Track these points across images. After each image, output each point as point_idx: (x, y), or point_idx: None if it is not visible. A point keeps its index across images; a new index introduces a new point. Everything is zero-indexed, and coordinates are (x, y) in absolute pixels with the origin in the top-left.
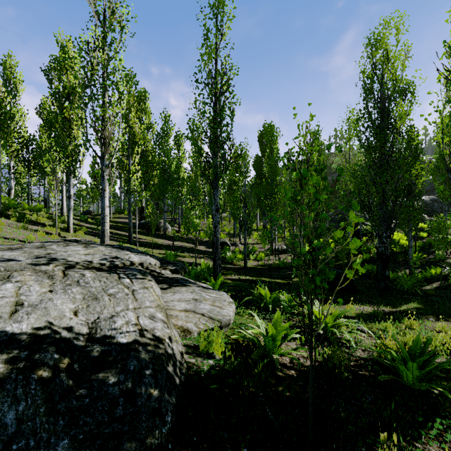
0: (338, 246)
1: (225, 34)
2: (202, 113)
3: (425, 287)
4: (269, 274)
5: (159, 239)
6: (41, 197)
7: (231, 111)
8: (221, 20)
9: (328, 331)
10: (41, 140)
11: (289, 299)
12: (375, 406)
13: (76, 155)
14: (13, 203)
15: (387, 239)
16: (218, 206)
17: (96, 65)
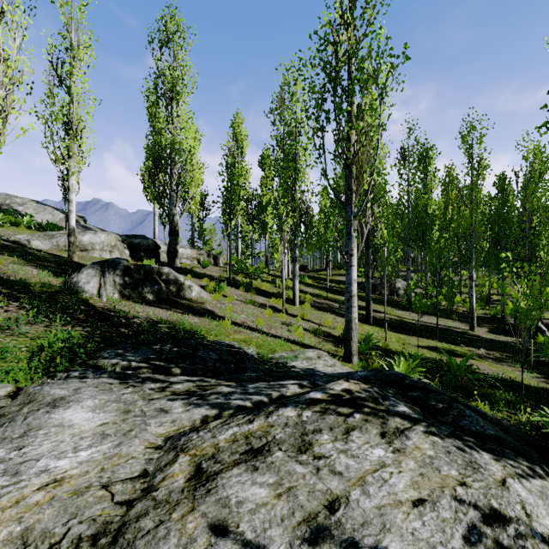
0: None
1: None
2: None
3: None
4: None
5: (403, 313)
6: (261, 253)
7: None
8: None
9: None
10: (263, 193)
11: None
12: None
13: (302, 204)
14: (240, 266)
15: None
16: None
17: (342, 56)
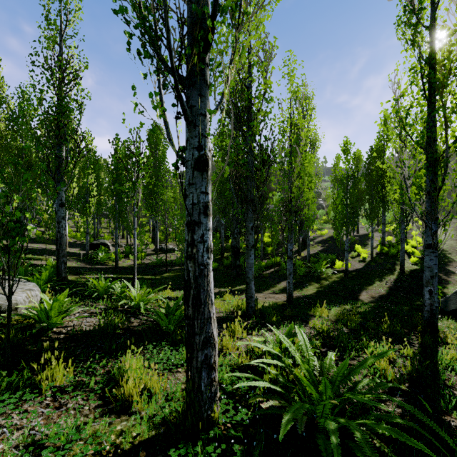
0: (219, 245)
1: (72, 23)
2: (38, 99)
3: (265, 272)
4: (141, 272)
5: None
6: None
7: (79, 104)
8: (65, 7)
9: (135, 305)
10: None
11: (121, 286)
12: (118, 345)
13: None
14: None
15: (238, 235)
16: (63, 200)
17: None
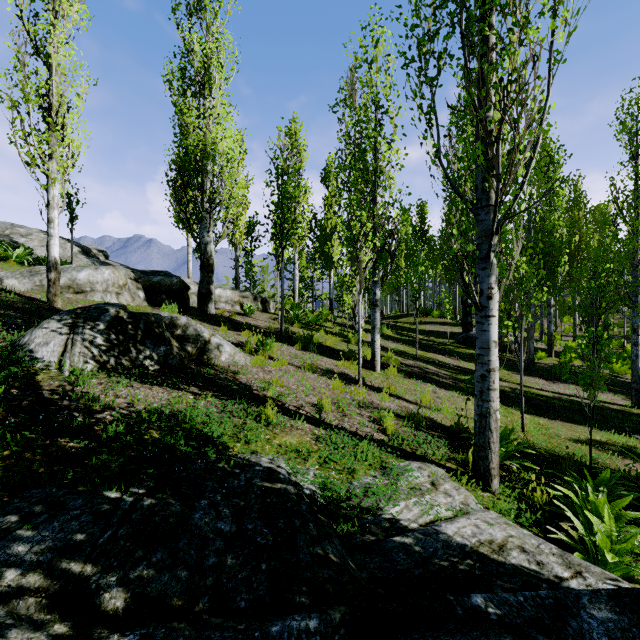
0: None
1: None
2: None
3: None
4: None
5: (526, 378)
6: (324, 295)
7: None
8: None
9: None
10: (327, 217)
11: None
12: None
13: (385, 223)
14: (297, 313)
15: None
16: None
17: None
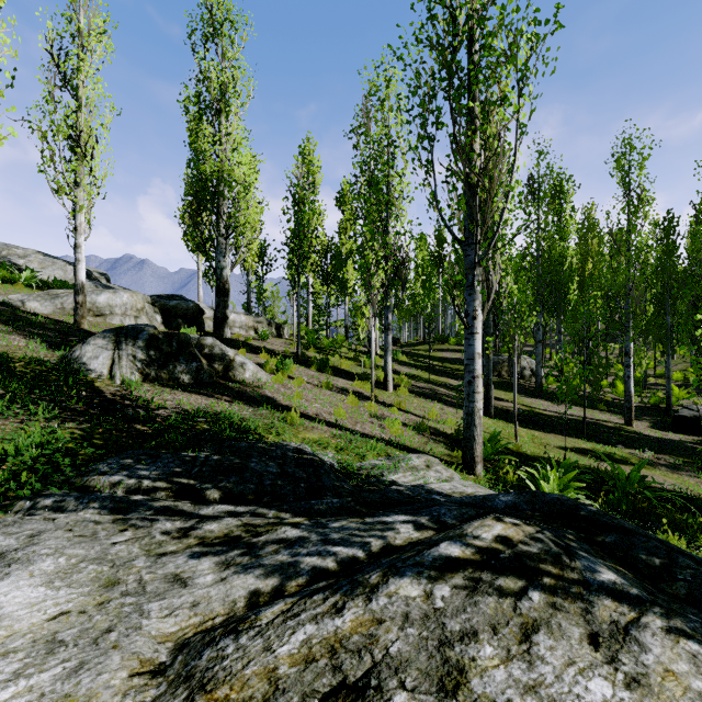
0: None
1: None
2: None
3: None
4: None
5: (532, 401)
6: (338, 322)
7: None
8: None
9: None
10: (342, 242)
11: None
12: None
13: (397, 252)
14: (312, 338)
15: None
16: None
17: (461, 26)
